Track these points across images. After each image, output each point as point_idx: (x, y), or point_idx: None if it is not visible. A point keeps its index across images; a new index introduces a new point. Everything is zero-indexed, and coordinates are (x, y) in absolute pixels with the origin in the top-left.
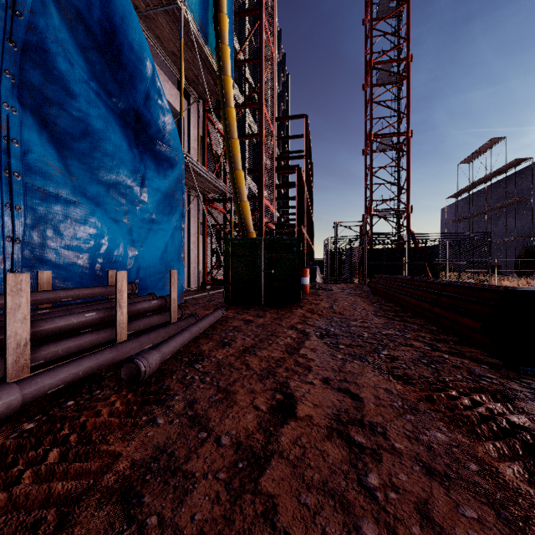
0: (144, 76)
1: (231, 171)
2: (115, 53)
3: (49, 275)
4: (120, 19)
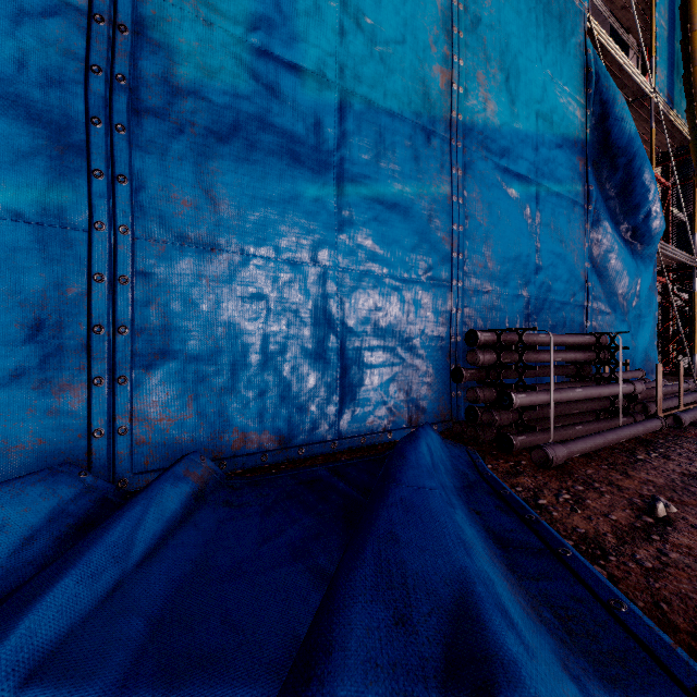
0: (648, 201)
1: None
2: (627, 194)
3: None
4: (637, 170)
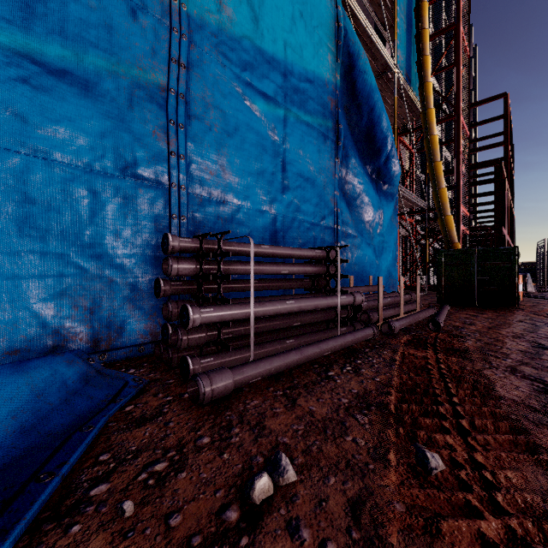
0: (386, 146)
1: (435, 191)
2: (371, 139)
3: (352, 278)
4: (377, 118)
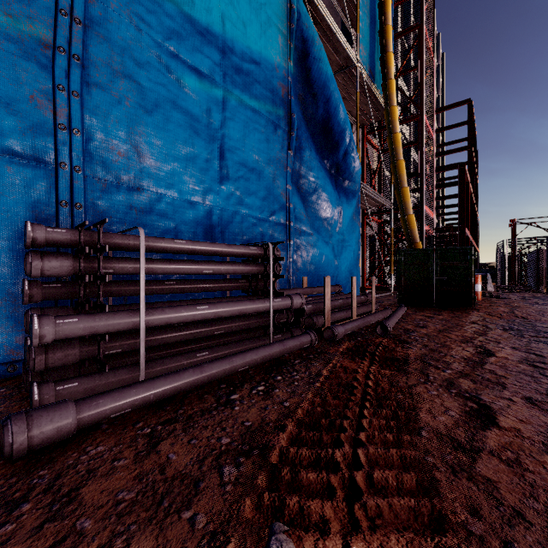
0: (344, 140)
1: (398, 189)
2: (329, 132)
3: (306, 279)
4: (334, 110)
